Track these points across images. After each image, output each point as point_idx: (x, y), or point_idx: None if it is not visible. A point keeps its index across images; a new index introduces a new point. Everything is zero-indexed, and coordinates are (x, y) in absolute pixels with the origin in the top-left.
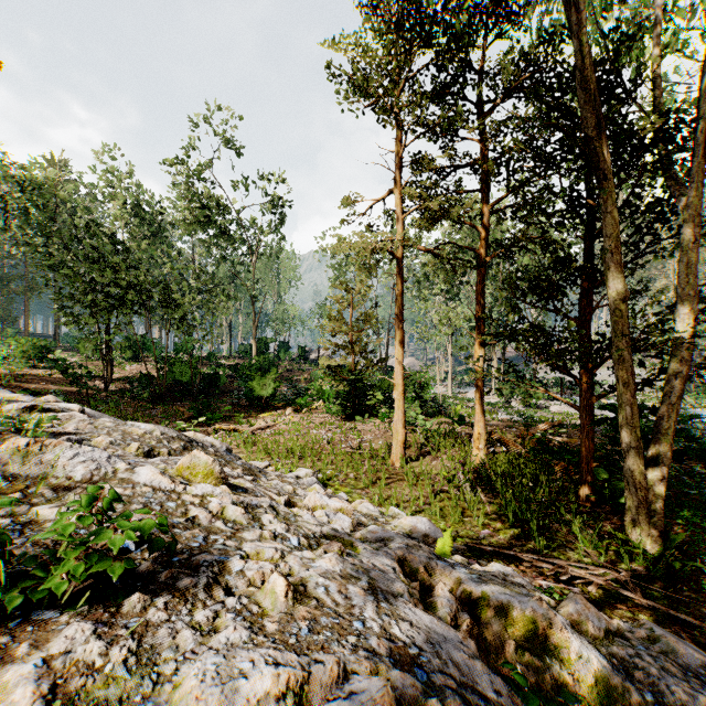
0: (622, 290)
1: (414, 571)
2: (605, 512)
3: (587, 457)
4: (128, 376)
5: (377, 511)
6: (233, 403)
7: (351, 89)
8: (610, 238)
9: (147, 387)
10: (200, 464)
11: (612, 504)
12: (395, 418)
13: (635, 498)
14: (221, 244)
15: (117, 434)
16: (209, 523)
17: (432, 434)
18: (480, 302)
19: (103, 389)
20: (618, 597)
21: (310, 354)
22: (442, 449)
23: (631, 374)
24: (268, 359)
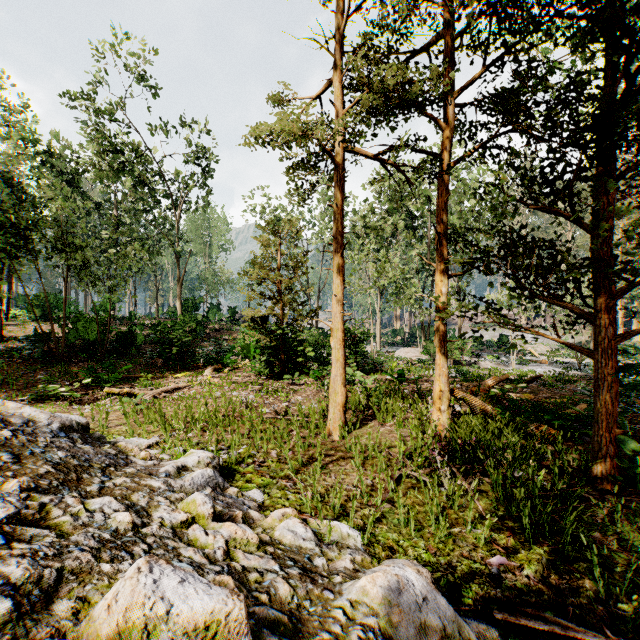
0: None
1: None
2: None
3: (608, 421)
4: (26, 335)
5: (311, 536)
6: (148, 363)
7: None
8: None
9: (39, 346)
10: None
11: None
12: (332, 374)
13: None
14: (144, 198)
15: None
16: None
17: (375, 392)
18: (442, 221)
19: None
20: None
21: (242, 316)
22: (391, 412)
23: None
24: (194, 318)
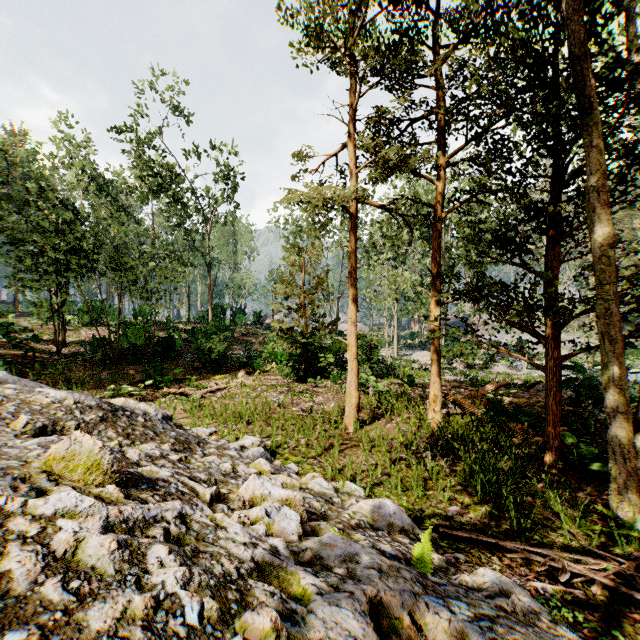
0: (610, 234)
1: (395, 625)
2: (575, 480)
3: (554, 420)
4: (83, 340)
5: (331, 488)
6: (187, 366)
7: (302, 40)
8: (596, 175)
9: (99, 351)
10: (81, 453)
11: (580, 470)
12: (348, 380)
13: (623, 469)
14: (178, 213)
15: (12, 404)
16: (29, 587)
17: (385, 395)
18: (436, 260)
19: (54, 353)
20: (629, 601)
21: (265, 320)
22: (396, 411)
23: (618, 329)
24: (224, 323)
